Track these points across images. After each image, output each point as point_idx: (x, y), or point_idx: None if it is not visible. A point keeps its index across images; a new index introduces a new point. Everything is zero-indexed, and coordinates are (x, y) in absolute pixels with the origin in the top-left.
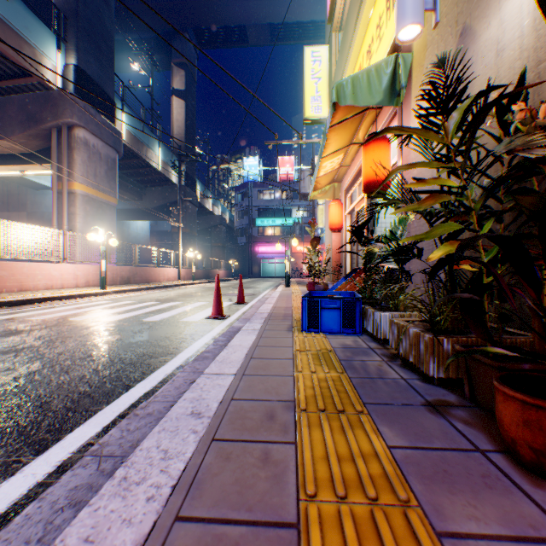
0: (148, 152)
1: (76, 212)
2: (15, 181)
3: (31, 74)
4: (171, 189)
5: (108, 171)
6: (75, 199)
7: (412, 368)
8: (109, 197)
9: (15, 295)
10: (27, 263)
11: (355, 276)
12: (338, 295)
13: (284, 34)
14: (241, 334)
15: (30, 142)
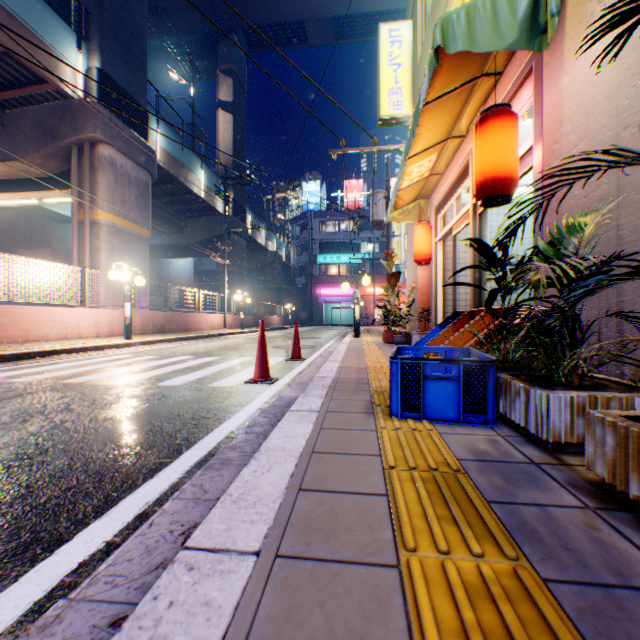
0: (188, 175)
1: (100, 247)
2: (38, 213)
3: (45, 80)
4: (217, 220)
5: (139, 197)
6: (99, 230)
7: None
8: (140, 228)
9: (15, 347)
10: (34, 307)
11: (457, 324)
12: (442, 353)
13: (351, 30)
14: (288, 421)
15: (47, 164)
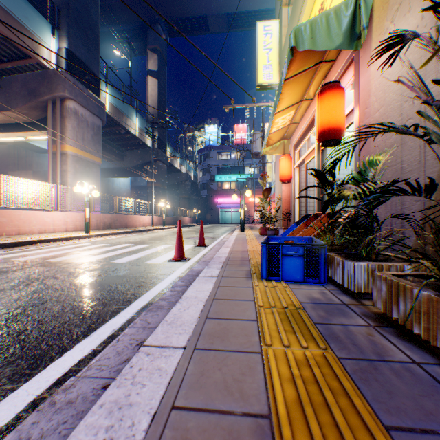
0: (127, 121)
1: (67, 170)
2: (23, 146)
3: (30, 56)
4: (147, 152)
5: (94, 136)
6: (66, 158)
7: (416, 342)
8: (95, 157)
9: (12, 238)
10: (24, 211)
11: (307, 222)
12: (295, 241)
13: (238, 22)
14: (198, 282)
15: (31, 113)
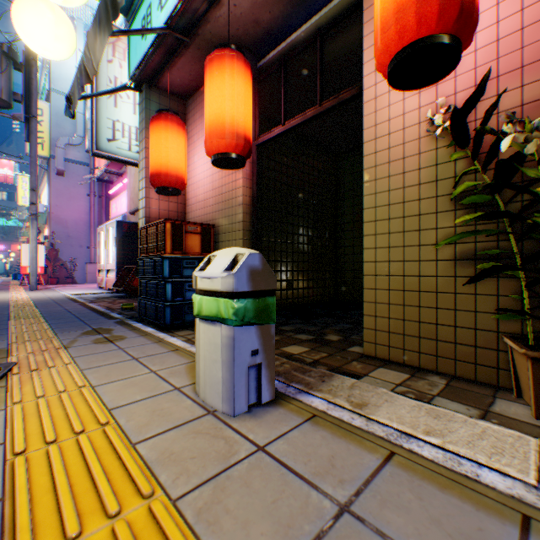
0: None
1: None
2: None
3: None
4: None
5: None
6: None
7: None
8: None
9: None
10: None
11: None
12: None
13: None
14: None
15: None
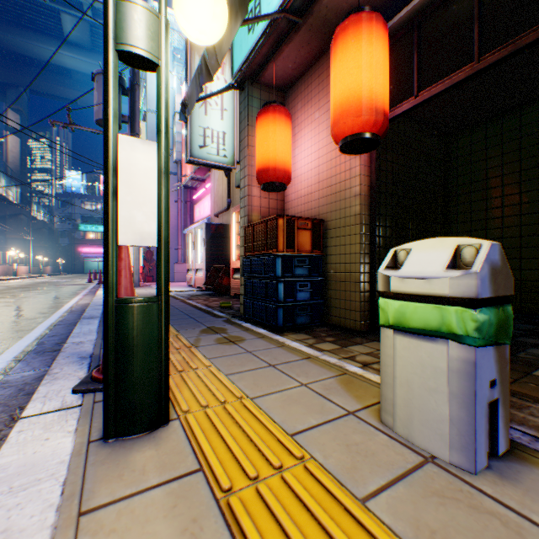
0: None
1: None
2: None
3: None
4: (8, 205)
5: None
6: None
7: None
8: None
9: None
10: None
11: None
12: None
13: None
14: None
15: None
